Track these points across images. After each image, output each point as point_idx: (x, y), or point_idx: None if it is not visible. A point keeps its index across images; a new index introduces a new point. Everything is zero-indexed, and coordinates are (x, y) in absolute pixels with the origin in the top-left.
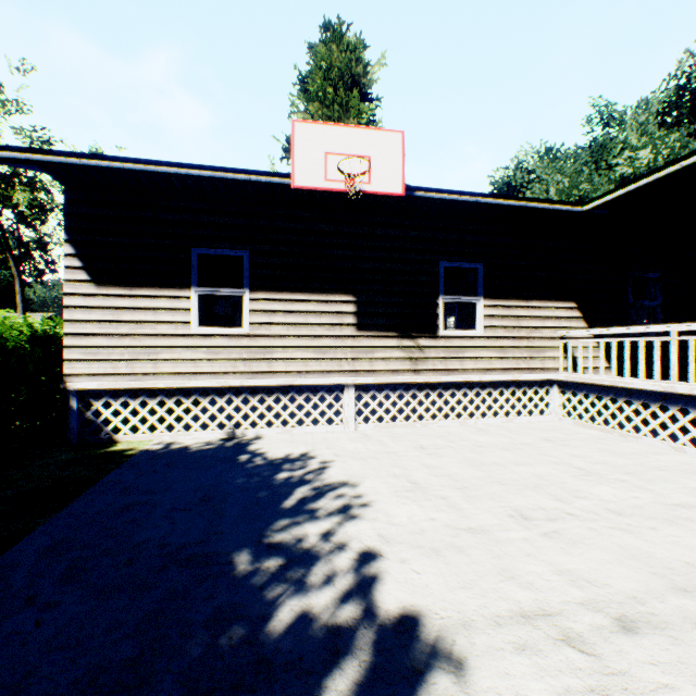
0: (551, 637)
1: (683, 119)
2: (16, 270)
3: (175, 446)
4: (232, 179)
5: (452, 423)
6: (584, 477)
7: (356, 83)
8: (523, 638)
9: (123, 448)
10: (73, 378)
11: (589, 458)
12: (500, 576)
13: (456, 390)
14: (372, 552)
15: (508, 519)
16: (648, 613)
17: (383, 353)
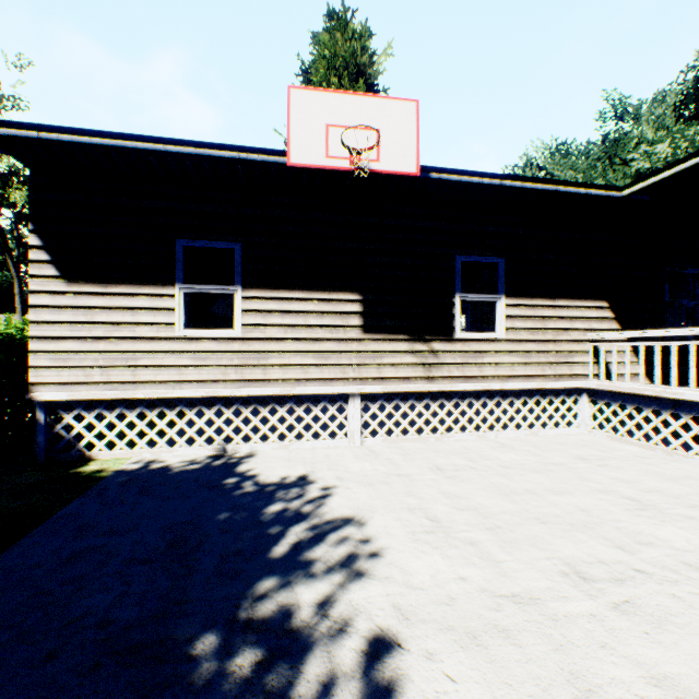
0: None
1: None
2: (15, 270)
3: (155, 465)
4: (218, 158)
5: (470, 437)
6: (641, 513)
7: (361, 73)
8: None
9: (95, 468)
10: (40, 388)
11: (639, 484)
12: (573, 690)
13: (474, 400)
14: (386, 639)
15: (561, 579)
16: None
17: (392, 359)
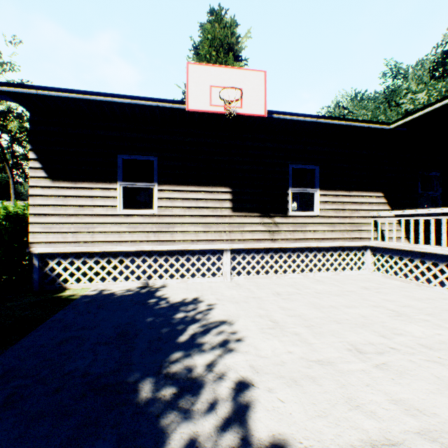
0: None
1: (446, 73)
2: (10, 173)
3: (106, 292)
4: (144, 105)
5: (298, 276)
6: (397, 318)
7: (231, 49)
8: None
9: (69, 294)
10: (35, 245)
11: (398, 302)
12: (348, 405)
13: (300, 253)
14: (245, 382)
15: (347, 352)
16: None
17: (250, 228)
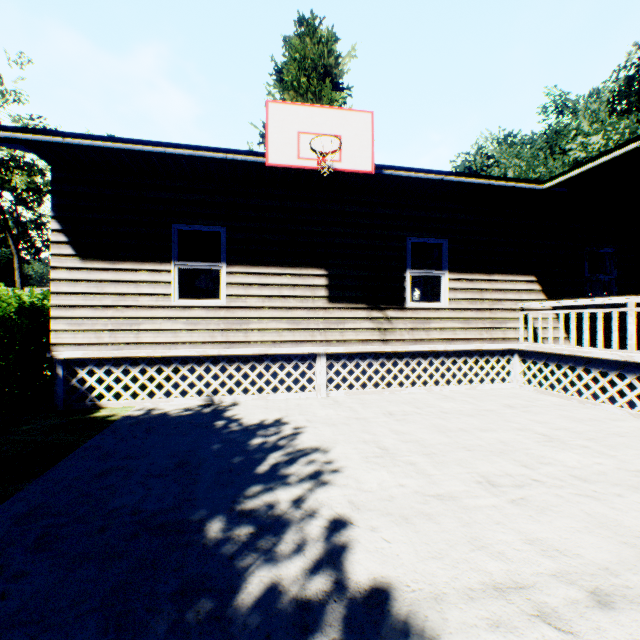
0: (526, 613)
1: (632, 107)
2: (15, 248)
3: (156, 412)
4: (209, 158)
5: (419, 390)
6: (547, 443)
7: (328, 73)
8: (497, 614)
9: (106, 414)
10: (59, 348)
11: (551, 424)
12: (471, 546)
13: (422, 359)
14: (342, 520)
15: (476, 485)
16: (623, 586)
17: (353, 324)
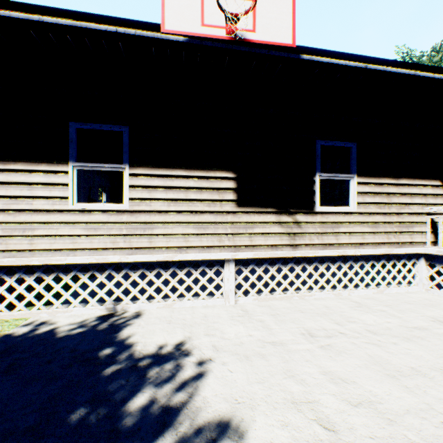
0: None
1: None
2: None
3: (44, 328)
4: (96, 32)
5: (328, 295)
6: None
7: None
8: None
9: None
10: None
11: None
12: None
13: (331, 264)
14: None
15: None
16: None
17: (262, 229)
